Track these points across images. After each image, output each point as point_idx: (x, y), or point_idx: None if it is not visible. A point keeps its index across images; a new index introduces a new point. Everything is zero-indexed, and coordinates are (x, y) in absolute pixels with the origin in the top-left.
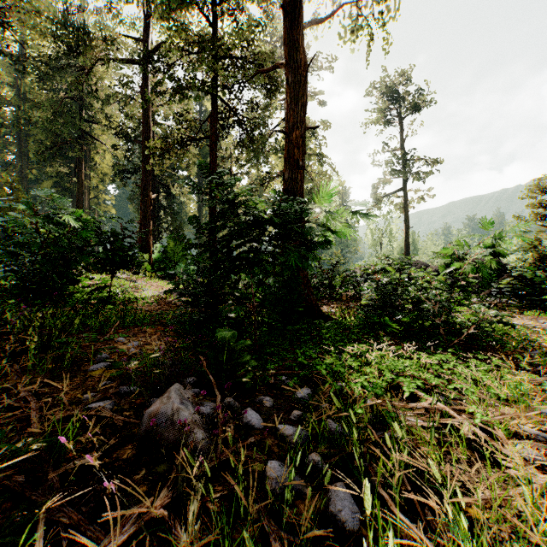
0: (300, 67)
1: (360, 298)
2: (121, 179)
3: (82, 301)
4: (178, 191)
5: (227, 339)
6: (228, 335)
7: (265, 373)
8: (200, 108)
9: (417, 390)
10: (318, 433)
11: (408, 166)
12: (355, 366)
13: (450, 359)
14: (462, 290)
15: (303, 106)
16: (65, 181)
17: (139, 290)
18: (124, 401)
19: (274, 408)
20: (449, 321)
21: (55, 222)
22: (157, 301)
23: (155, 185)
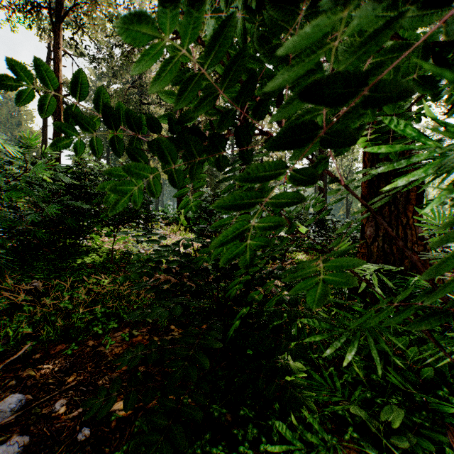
0: None
1: None
2: None
3: (77, 266)
4: None
5: None
6: None
7: None
8: None
9: None
10: None
11: None
12: None
13: None
14: None
15: None
16: None
17: None
18: None
19: None
20: None
21: (12, 155)
22: None
23: None
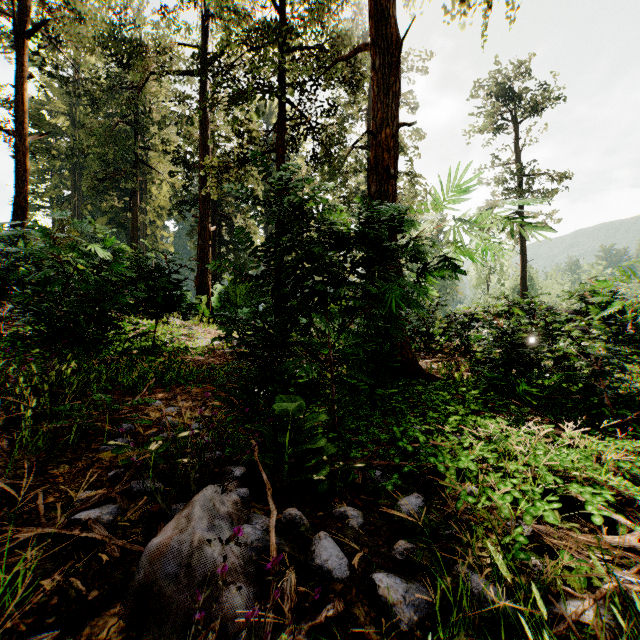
0: (391, 43)
1: (466, 351)
2: (179, 212)
3: (121, 351)
4: (241, 224)
5: (291, 413)
6: (292, 407)
7: (348, 465)
8: (267, 128)
9: (603, 506)
10: (448, 598)
11: (526, 183)
12: (490, 458)
13: (638, 448)
14: (632, 340)
15: (396, 95)
16: (120, 217)
17: (193, 338)
18: (134, 506)
19: (365, 530)
20: (609, 386)
21: (85, 253)
22: (212, 352)
23: (215, 216)
